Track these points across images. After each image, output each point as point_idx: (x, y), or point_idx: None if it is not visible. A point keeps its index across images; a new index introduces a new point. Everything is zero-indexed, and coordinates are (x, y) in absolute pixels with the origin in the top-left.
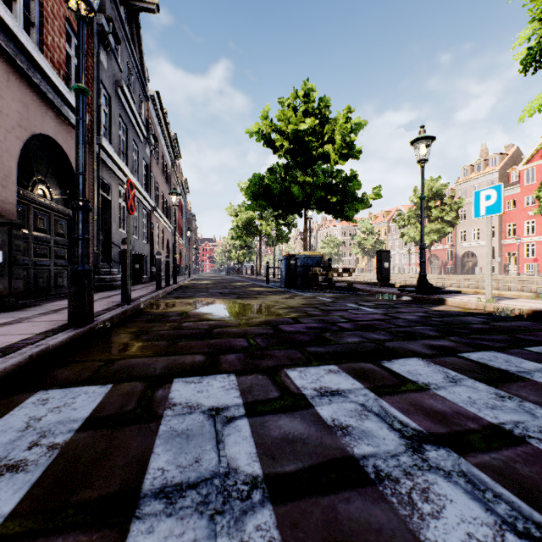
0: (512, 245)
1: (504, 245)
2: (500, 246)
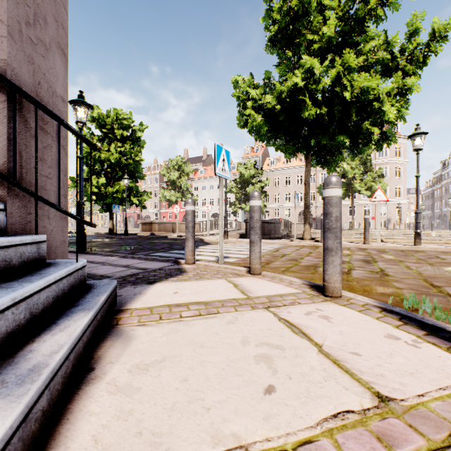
0: (165, 213)
1: (162, 212)
2: (160, 213)
